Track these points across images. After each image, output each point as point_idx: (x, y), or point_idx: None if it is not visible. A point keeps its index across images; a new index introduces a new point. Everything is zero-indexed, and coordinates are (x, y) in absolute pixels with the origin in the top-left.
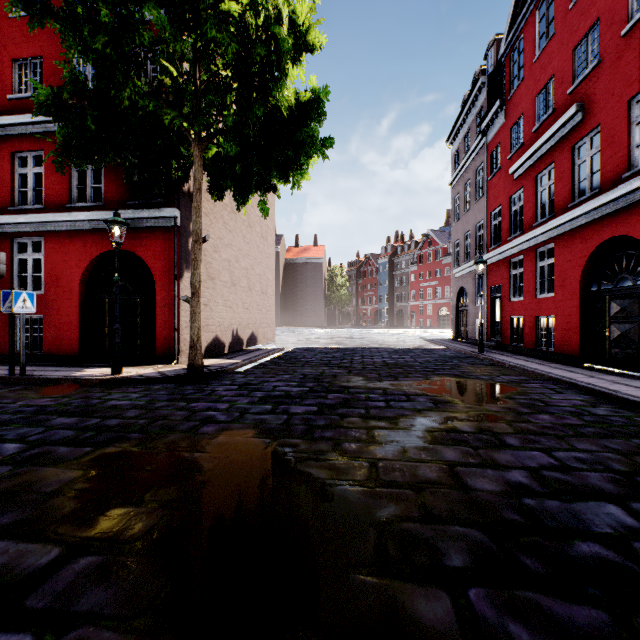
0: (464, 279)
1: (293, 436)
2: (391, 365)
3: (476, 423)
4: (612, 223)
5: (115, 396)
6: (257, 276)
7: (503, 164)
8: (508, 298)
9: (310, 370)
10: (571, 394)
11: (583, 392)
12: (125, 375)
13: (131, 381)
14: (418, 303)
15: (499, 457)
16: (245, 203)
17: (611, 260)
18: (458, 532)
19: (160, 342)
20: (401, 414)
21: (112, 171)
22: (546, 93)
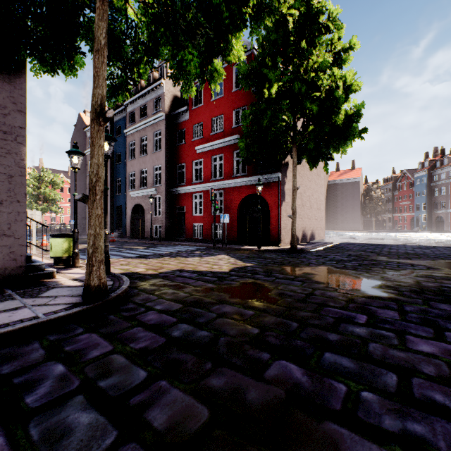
0: None
1: (348, 269)
2: (410, 253)
3: (446, 275)
4: None
5: (267, 255)
6: (314, 199)
7: None
8: None
9: (352, 253)
10: None
11: None
12: (263, 249)
13: (267, 251)
14: None
15: (446, 282)
16: (316, 168)
17: None
18: (408, 288)
19: (271, 236)
20: (403, 269)
21: None
22: None
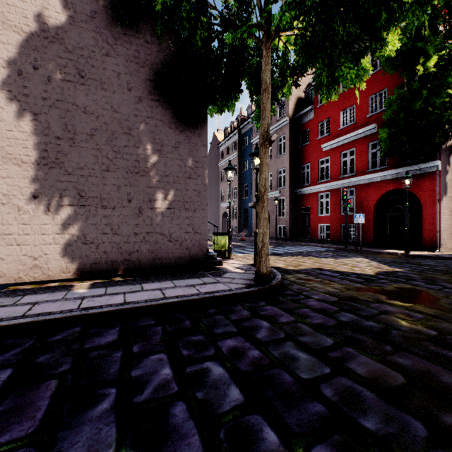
0: None
1: None
2: None
3: None
4: None
5: (420, 261)
6: None
7: None
8: None
9: None
10: None
11: None
12: (412, 254)
13: (419, 256)
14: None
15: None
16: None
17: None
18: None
19: (424, 238)
20: None
21: None
22: None
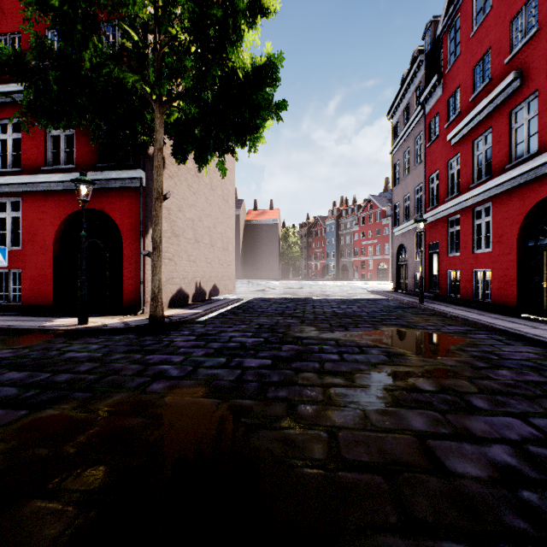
0: (403, 237)
1: (245, 396)
2: (340, 315)
3: (435, 380)
4: None
5: (75, 347)
6: (219, 234)
7: (441, 132)
8: (445, 253)
9: (265, 320)
10: (520, 346)
11: (531, 344)
12: (90, 325)
13: (95, 331)
14: (360, 259)
15: (472, 425)
16: (204, 164)
17: None
18: None
19: (127, 294)
20: (356, 369)
21: (83, 136)
22: (483, 64)
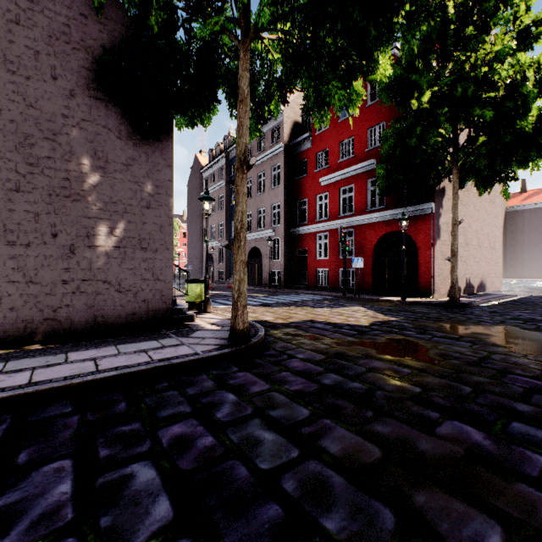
0: None
1: None
2: None
3: None
4: None
5: (415, 308)
6: (485, 235)
7: None
8: None
9: None
10: None
11: None
12: (408, 300)
13: (415, 303)
14: None
15: None
16: (488, 193)
17: None
18: None
19: (420, 284)
20: None
21: None
22: None
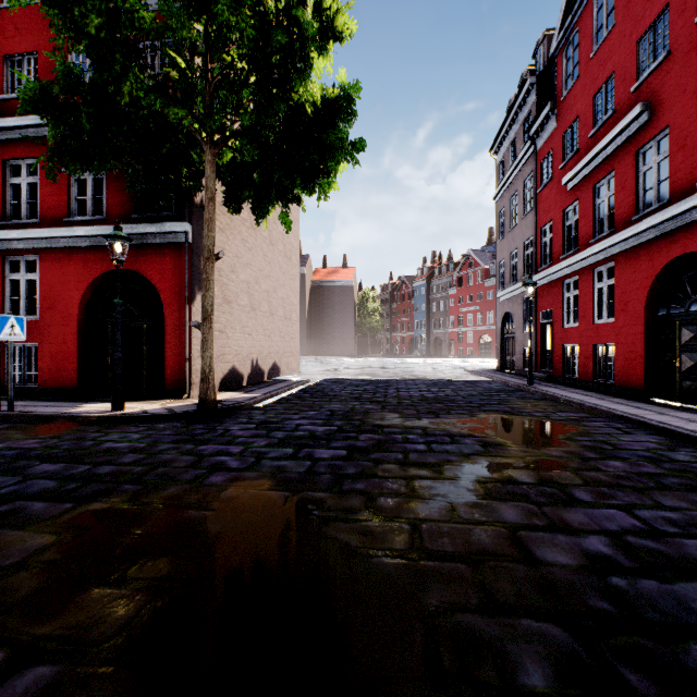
0: (510, 303)
1: (317, 488)
2: (430, 400)
3: (536, 471)
4: (684, 238)
5: (112, 437)
6: (280, 300)
7: (555, 174)
8: (561, 324)
9: (338, 405)
10: (642, 435)
11: (655, 432)
12: (127, 411)
13: (133, 419)
14: (457, 330)
15: (570, 517)
16: (264, 215)
17: (682, 280)
18: (532, 629)
19: (169, 374)
20: (445, 460)
21: (115, 180)
22: (605, 92)
